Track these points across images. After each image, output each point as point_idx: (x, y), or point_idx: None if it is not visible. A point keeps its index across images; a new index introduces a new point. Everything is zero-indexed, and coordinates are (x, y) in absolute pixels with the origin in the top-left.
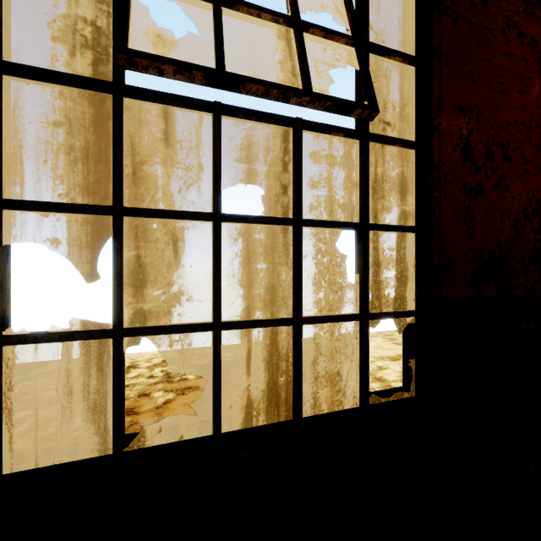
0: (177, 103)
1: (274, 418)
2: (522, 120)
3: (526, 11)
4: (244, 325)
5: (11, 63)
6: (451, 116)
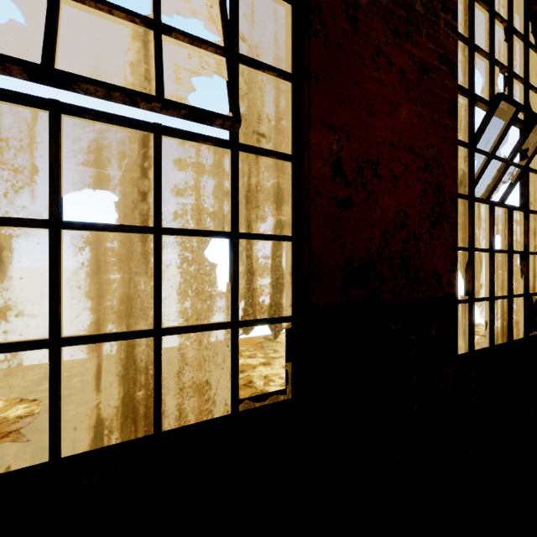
0: (0, 97)
1: (133, 435)
2: (391, 141)
3: (394, 43)
4: (90, 339)
5: None
6: (322, 132)
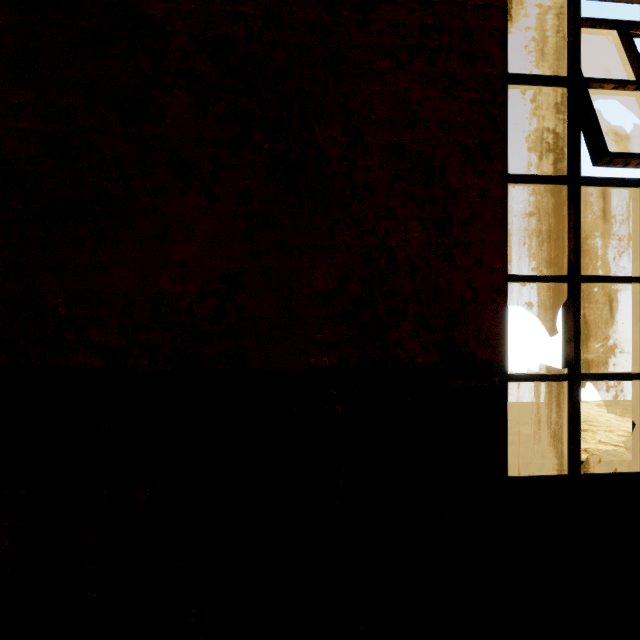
0: (616, 184)
1: None
2: None
3: None
4: None
5: (510, 175)
6: None
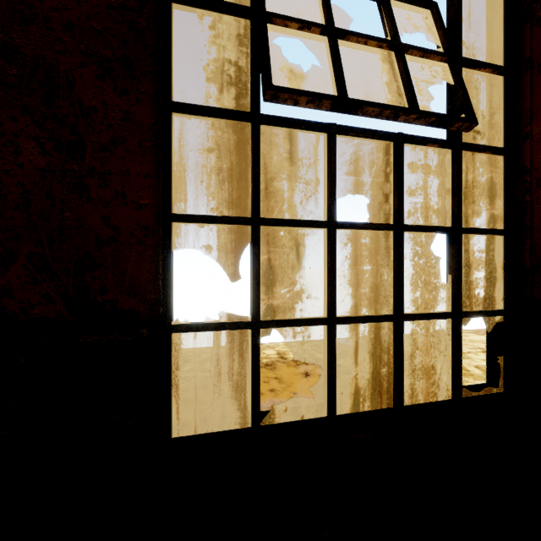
0: (301, 126)
1: (375, 406)
2: None
3: None
4: (355, 320)
5: (180, 103)
6: None
